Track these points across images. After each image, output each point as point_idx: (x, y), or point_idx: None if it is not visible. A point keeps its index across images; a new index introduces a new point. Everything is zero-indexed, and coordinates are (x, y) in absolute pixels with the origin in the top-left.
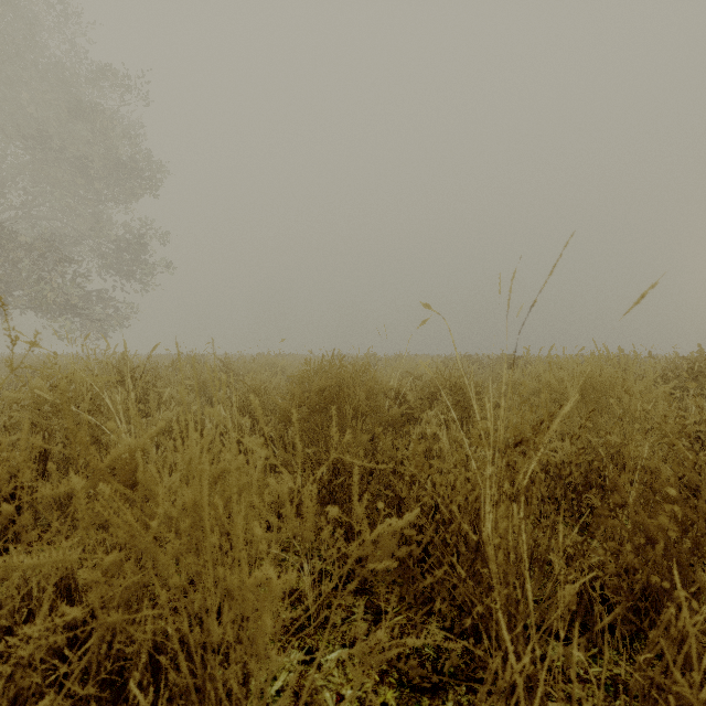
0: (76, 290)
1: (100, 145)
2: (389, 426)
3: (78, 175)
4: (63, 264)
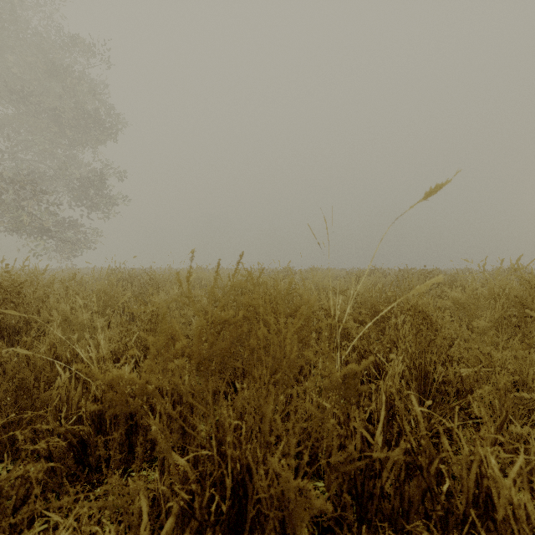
0: (53, 217)
1: (70, 100)
2: (342, 398)
3: (52, 124)
4: (38, 195)
